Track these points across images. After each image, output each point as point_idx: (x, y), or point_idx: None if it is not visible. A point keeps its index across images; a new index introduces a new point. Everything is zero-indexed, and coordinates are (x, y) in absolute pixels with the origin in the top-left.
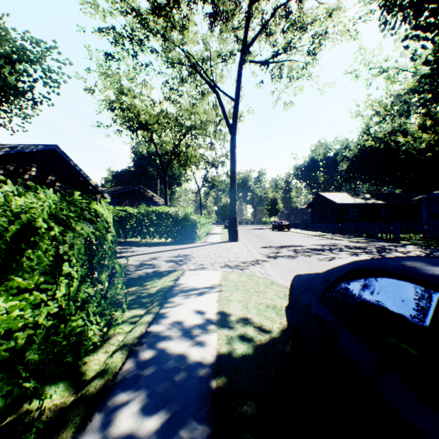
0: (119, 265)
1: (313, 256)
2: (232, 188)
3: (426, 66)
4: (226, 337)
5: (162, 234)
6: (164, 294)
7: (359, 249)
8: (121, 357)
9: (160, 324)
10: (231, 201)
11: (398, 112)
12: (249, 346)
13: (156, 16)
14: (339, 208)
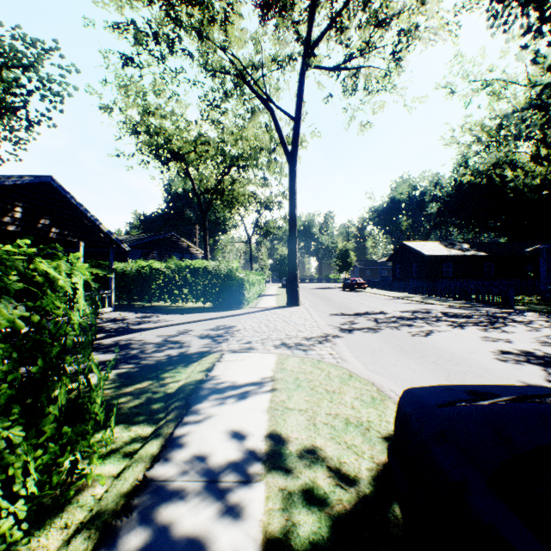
0: (96, 366)
1: (402, 329)
2: (291, 236)
3: (550, 72)
4: (281, 493)
5: (199, 297)
6: (187, 397)
7: (462, 317)
8: (82, 550)
9: (170, 460)
10: (290, 253)
11: (505, 137)
12: (321, 518)
13: (188, 4)
14: (429, 262)
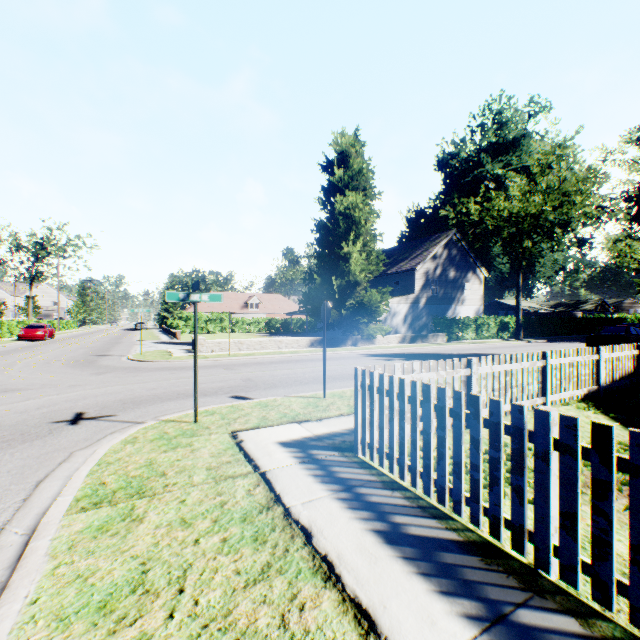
0: None
1: None
2: None
3: None
4: None
5: None
6: None
7: None
8: None
9: None
10: None
11: None
12: None
13: None
14: None
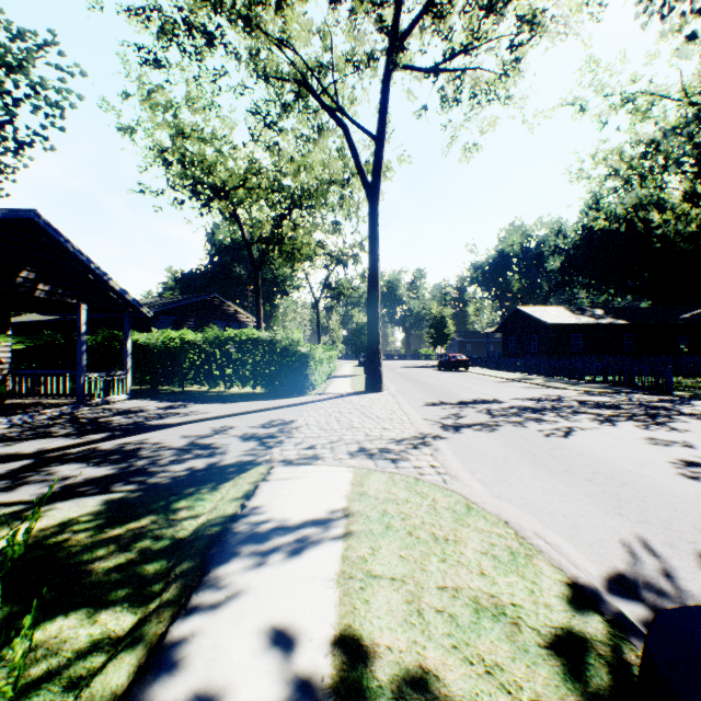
0: None
1: (529, 426)
2: (371, 298)
3: None
4: None
5: (247, 380)
6: (204, 550)
7: (607, 408)
8: None
9: None
10: (370, 320)
11: (652, 169)
12: None
13: None
14: (552, 333)
